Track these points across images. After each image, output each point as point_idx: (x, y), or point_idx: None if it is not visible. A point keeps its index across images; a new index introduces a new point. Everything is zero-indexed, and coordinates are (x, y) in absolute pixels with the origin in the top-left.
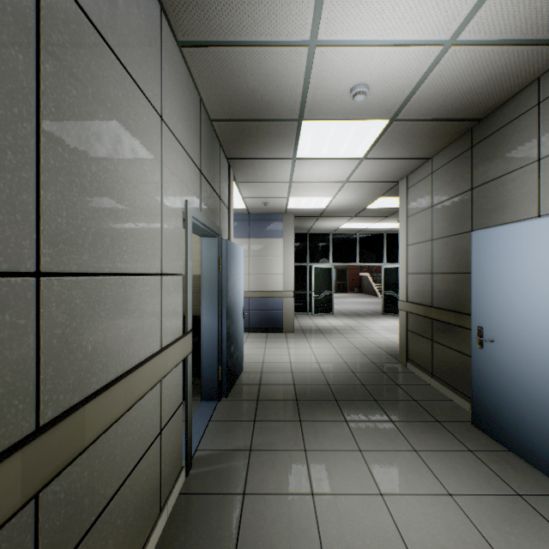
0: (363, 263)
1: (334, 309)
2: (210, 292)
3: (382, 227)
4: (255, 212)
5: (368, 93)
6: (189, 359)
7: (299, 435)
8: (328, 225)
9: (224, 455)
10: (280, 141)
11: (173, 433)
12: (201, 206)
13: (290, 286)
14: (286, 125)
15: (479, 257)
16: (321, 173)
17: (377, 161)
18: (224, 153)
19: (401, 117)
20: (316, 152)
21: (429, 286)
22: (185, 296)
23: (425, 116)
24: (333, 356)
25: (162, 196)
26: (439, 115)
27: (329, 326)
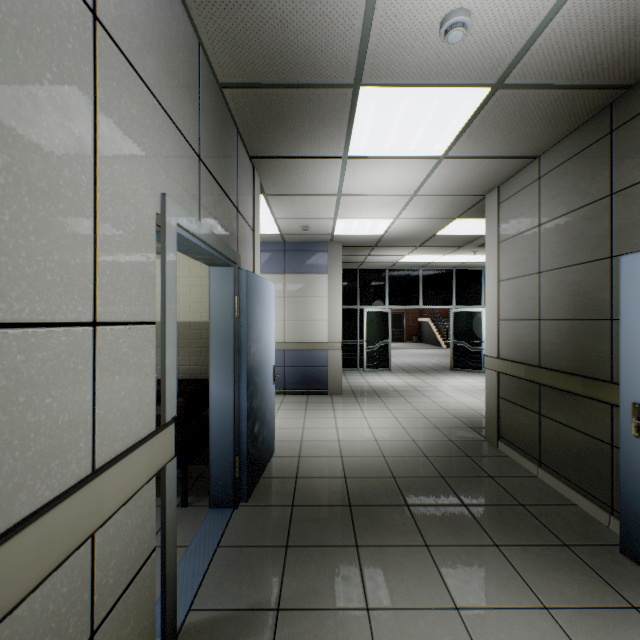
0: (427, 307)
1: (391, 363)
2: (222, 348)
3: (451, 261)
4: (292, 240)
5: (470, 26)
6: (169, 470)
7: (357, 575)
8: (385, 258)
9: (234, 621)
10: (326, 127)
11: (131, 616)
12: (200, 213)
13: (337, 336)
14: (336, 96)
15: (637, 295)
16: (381, 182)
17: (462, 162)
18: (245, 146)
19: (512, 82)
20: (376, 145)
21: (534, 337)
22: (162, 360)
23: (549, 79)
24: (395, 430)
25: (97, 169)
26: (570, 77)
27: (387, 386)
